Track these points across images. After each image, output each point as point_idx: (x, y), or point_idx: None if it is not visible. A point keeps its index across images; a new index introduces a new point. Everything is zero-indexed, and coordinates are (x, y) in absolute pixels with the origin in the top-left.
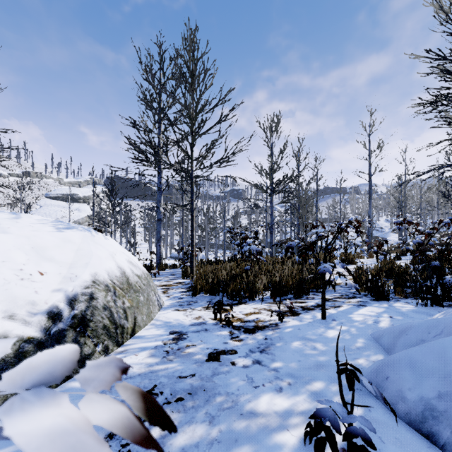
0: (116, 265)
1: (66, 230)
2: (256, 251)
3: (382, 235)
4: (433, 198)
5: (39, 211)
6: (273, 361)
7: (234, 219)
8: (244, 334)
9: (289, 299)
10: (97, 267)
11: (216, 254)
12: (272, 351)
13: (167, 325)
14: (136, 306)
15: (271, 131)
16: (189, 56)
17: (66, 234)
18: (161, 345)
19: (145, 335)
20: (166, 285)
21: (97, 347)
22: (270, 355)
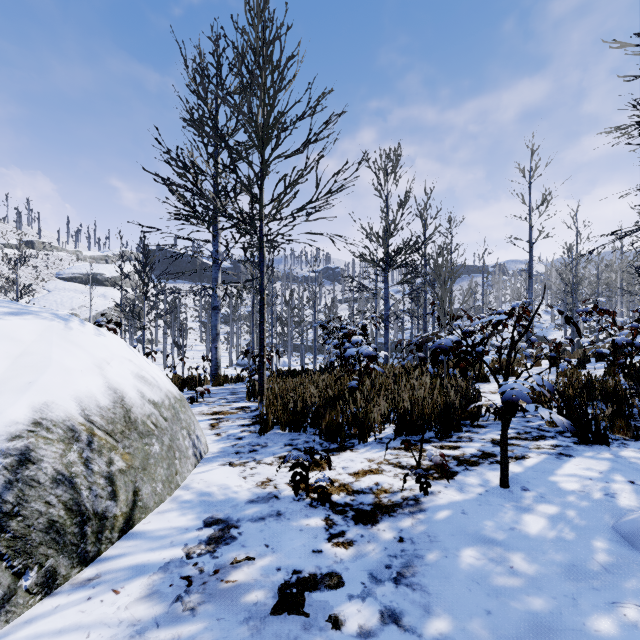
0: (104, 385)
1: (9, 317)
2: (370, 357)
3: (540, 333)
4: (614, 280)
5: (47, 298)
6: (428, 613)
7: (329, 310)
8: (355, 526)
9: (428, 441)
10: (53, 390)
11: (303, 360)
12: (420, 578)
13: (202, 501)
14: (141, 467)
15: (386, 174)
16: (256, 32)
17: (5, 323)
18: (179, 557)
19: (153, 530)
20: (218, 413)
21: (23, 579)
22: (419, 592)
